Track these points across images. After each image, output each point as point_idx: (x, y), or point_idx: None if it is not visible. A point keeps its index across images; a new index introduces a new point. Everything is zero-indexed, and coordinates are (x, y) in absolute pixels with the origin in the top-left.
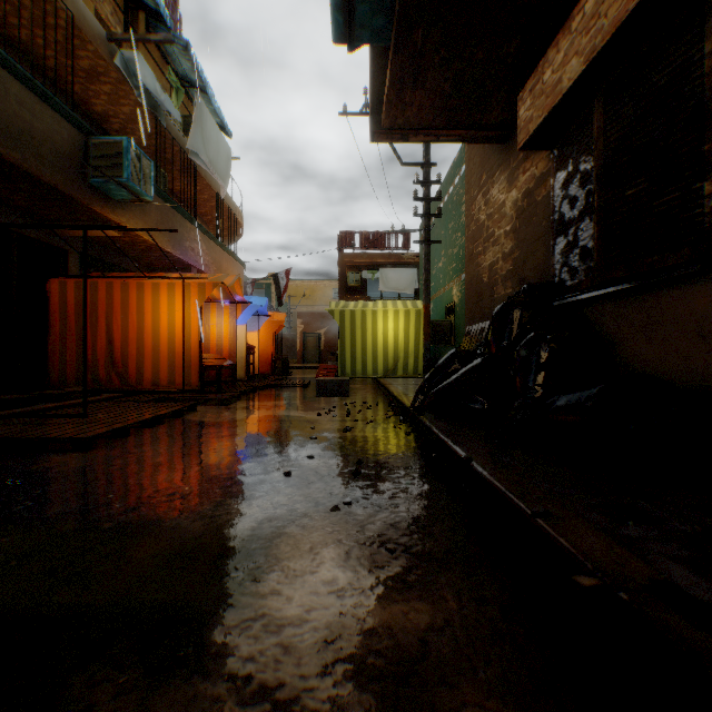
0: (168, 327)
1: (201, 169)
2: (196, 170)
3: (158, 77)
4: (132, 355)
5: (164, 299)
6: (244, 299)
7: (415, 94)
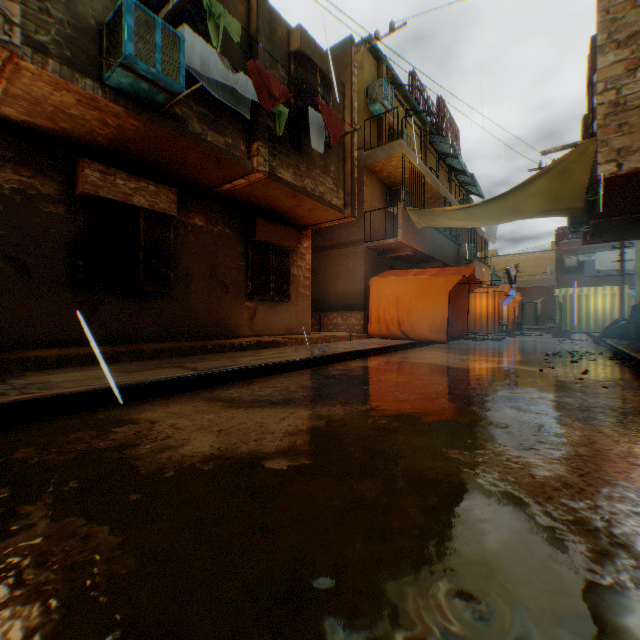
0: (485, 309)
1: (477, 230)
2: (476, 232)
3: (454, 189)
4: (471, 320)
5: (483, 299)
6: (508, 294)
7: (597, 238)
